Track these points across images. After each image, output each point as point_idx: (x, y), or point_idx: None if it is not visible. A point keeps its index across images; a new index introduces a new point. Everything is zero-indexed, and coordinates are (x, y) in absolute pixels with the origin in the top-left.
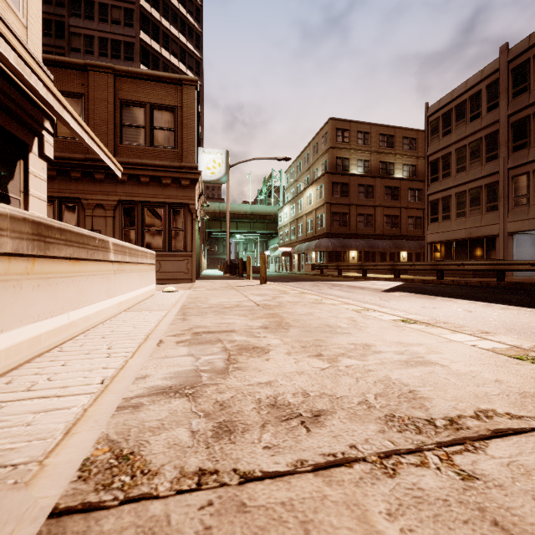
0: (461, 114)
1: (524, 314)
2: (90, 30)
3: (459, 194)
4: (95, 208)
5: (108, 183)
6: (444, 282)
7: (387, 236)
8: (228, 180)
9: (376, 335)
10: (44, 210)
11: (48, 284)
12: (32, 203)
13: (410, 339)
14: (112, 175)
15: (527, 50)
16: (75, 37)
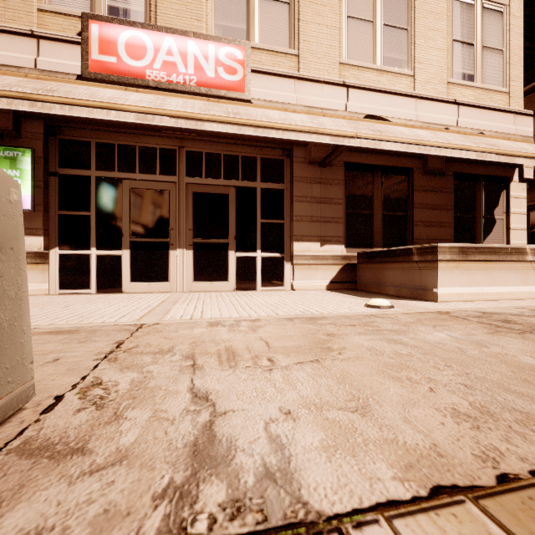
0: None
1: None
2: None
3: None
4: None
5: None
6: None
7: None
8: None
9: None
10: (524, 221)
11: (468, 272)
12: (512, 219)
13: None
14: None
15: None
16: None
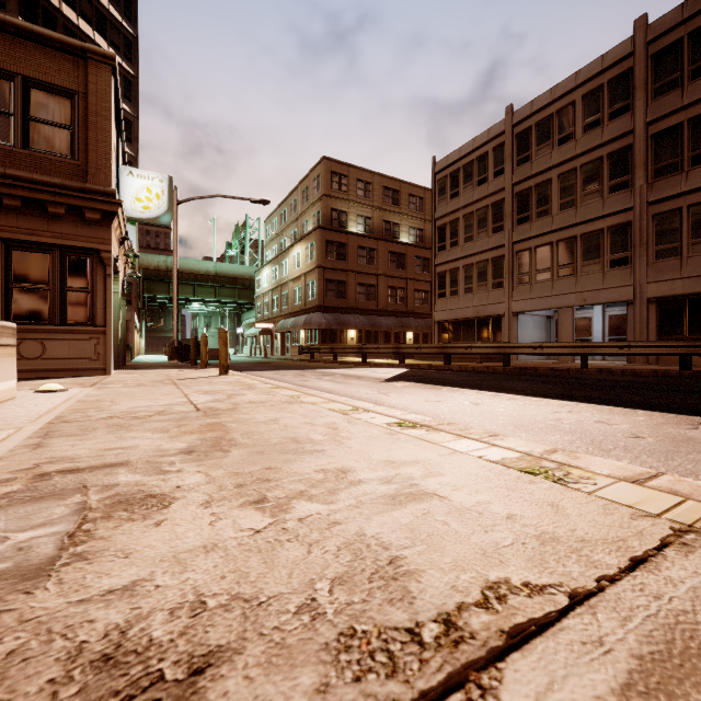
0: (468, 176)
1: (530, 405)
2: None
3: (467, 267)
4: None
5: None
6: (451, 368)
7: (392, 312)
8: (176, 222)
9: (360, 451)
10: None
11: None
12: None
13: (405, 454)
14: None
15: (529, 117)
16: None
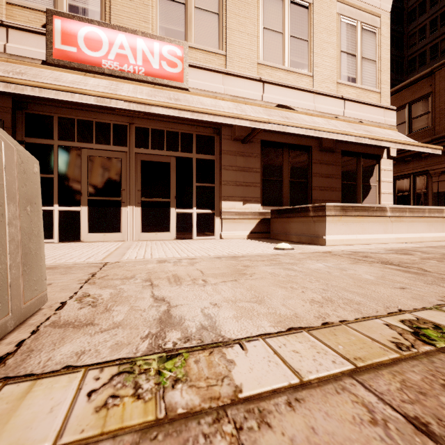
0: None
1: None
2: None
3: None
4: (440, 175)
5: None
6: None
7: None
8: None
9: None
10: (390, 187)
11: (347, 224)
12: (382, 186)
13: None
14: None
15: None
16: None
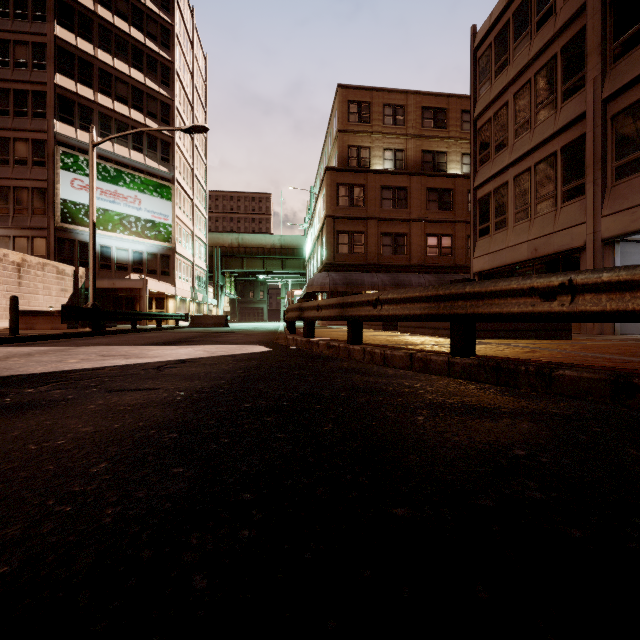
0: (522, 24)
1: None
2: None
3: (519, 177)
4: None
5: None
6: (352, 353)
7: (430, 267)
8: (90, 166)
9: None
10: None
11: None
12: None
13: None
14: None
15: None
16: None
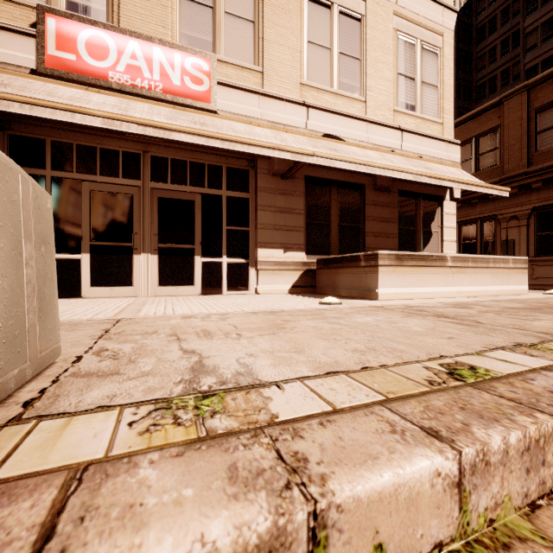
0: None
1: None
2: (548, 13)
3: None
4: (509, 220)
5: (521, 195)
6: None
7: None
8: None
9: None
10: (454, 234)
11: (402, 275)
12: (445, 232)
13: None
14: (525, 186)
15: None
16: (530, 35)
